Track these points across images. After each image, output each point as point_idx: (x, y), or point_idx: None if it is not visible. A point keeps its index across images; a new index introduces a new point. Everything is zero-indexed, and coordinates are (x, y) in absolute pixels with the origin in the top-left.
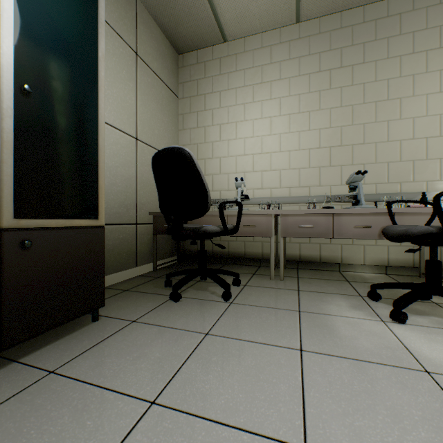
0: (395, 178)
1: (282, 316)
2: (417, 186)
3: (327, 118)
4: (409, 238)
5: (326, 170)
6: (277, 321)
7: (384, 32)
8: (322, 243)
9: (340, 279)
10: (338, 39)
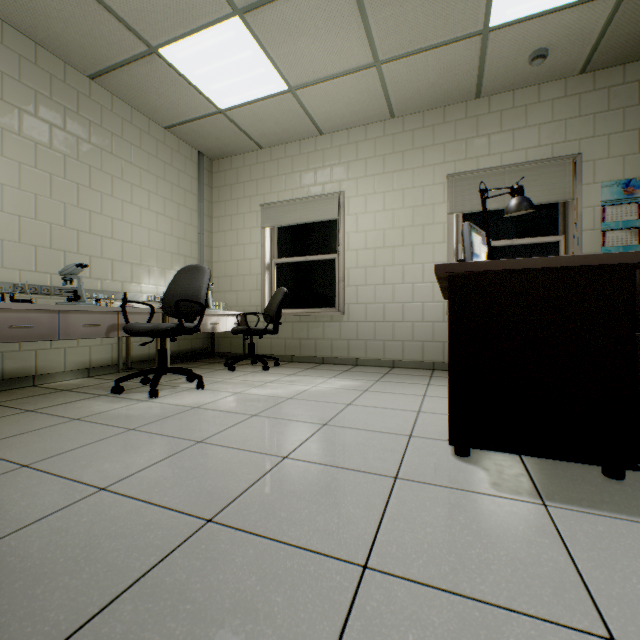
0: (98, 274)
1: (71, 427)
2: (116, 285)
3: (15, 173)
4: (160, 332)
5: (14, 247)
6: (75, 430)
7: (87, 112)
8: (8, 351)
9: (56, 391)
10: (32, 76)
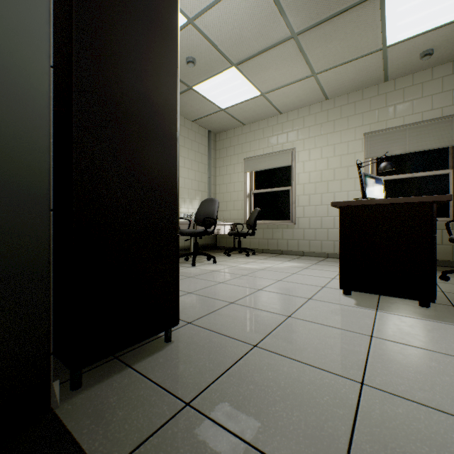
0: None
1: None
2: None
3: None
4: (196, 234)
5: None
6: None
7: None
8: None
9: None
10: None
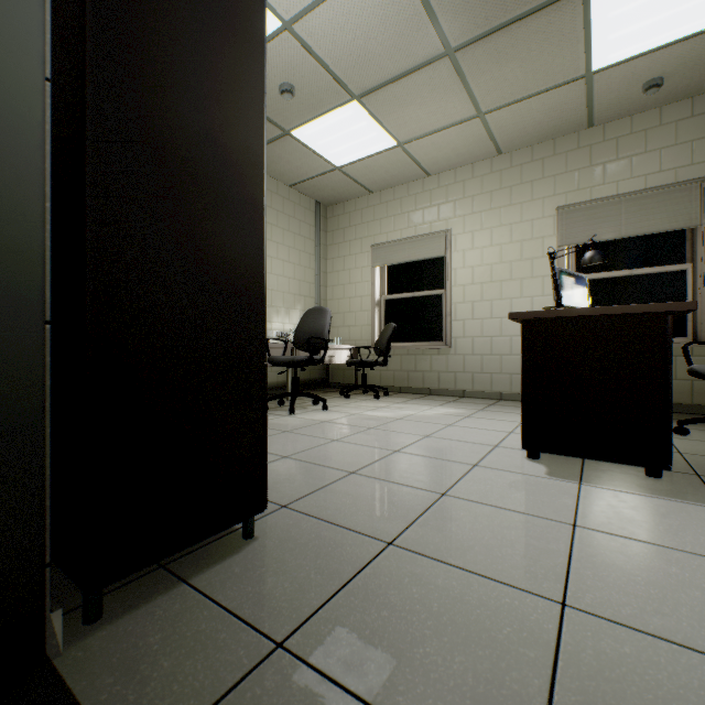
0: None
1: None
2: None
3: None
4: (296, 363)
5: None
6: None
7: None
8: None
9: None
10: None
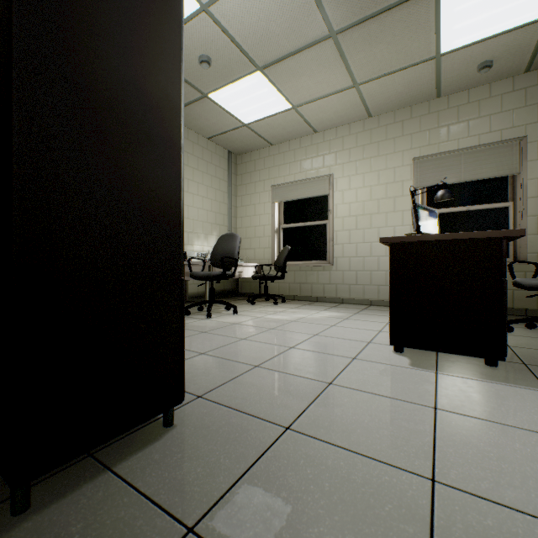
0: None
1: None
2: None
3: None
4: (212, 277)
5: None
6: None
7: None
8: None
9: None
10: None
